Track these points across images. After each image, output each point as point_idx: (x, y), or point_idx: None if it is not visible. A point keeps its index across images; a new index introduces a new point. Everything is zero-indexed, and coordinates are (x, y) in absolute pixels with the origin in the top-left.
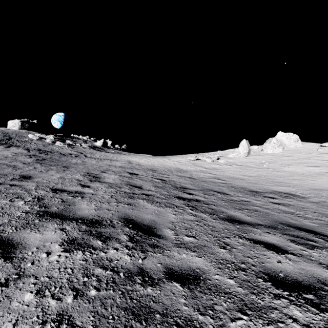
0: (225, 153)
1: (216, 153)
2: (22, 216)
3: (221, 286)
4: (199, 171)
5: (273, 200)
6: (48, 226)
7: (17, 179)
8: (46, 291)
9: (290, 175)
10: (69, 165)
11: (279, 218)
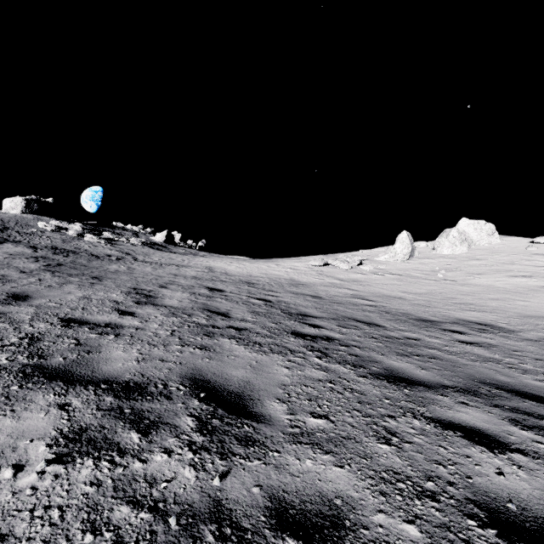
0: (371, 254)
1: (357, 254)
2: None
3: None
4: (328, 285)
5: (460, 336)
6: (36, 399)
7: (1, 301)
8: None
9: (484, 292)
10: (104, 274)
11: (478, 372)
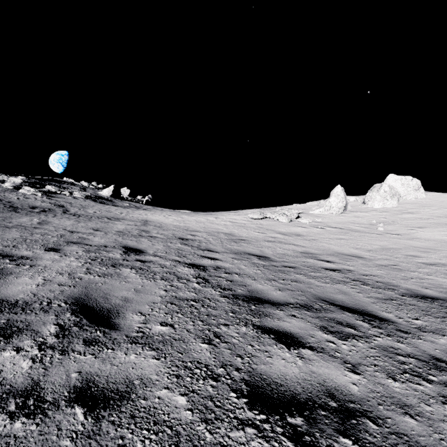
0: (305, 208)
1: (291, 208)
2: None
3: None
4: (272, 240)
5: None
6: None
7: None
8: None
9: (441, 247)
10: None
11: None
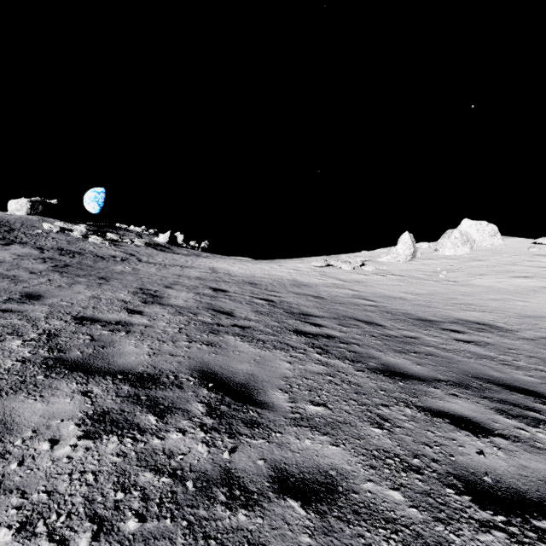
0: (374, 255)
1: (359, 255)
2: (14, 367)
3: (378, 506)
4: (330, 285)
5: (458, 335)
6: (61, 387)
7: (16, 300)
8: (40, 525)
9: (485, 292)
10: (110, 275)
11: (472, 368)
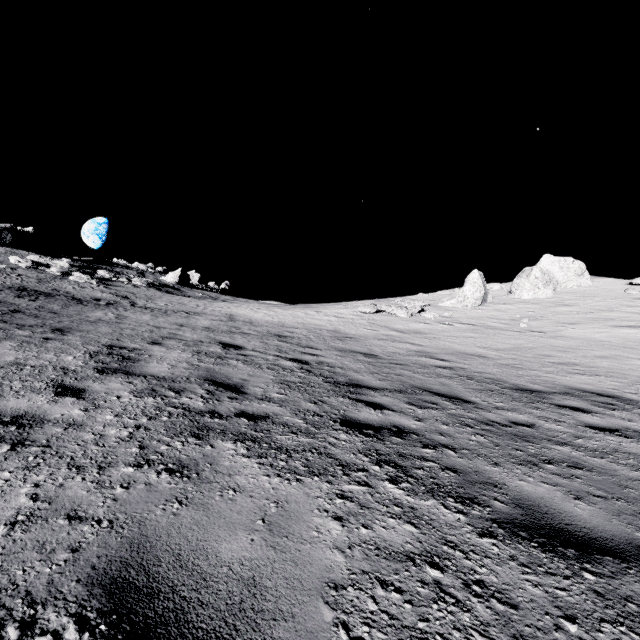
0: (434, 299)
1: (416, 298)
2: None
3: None
4: (384, 338)
5: (586, 416)
6: None
7: None
8: None
9: (585, 347)
10: (75, 325)
11: None
